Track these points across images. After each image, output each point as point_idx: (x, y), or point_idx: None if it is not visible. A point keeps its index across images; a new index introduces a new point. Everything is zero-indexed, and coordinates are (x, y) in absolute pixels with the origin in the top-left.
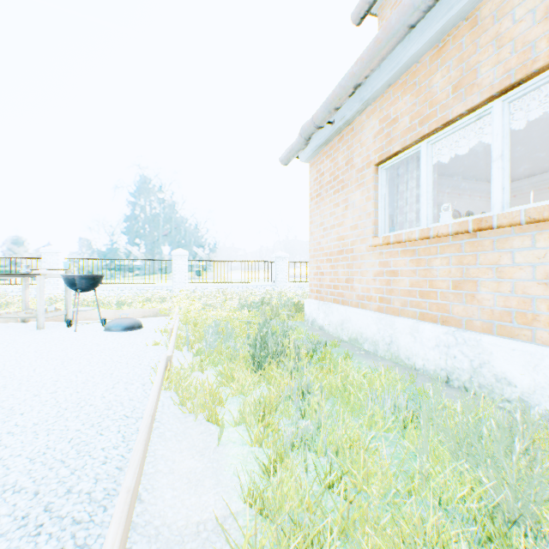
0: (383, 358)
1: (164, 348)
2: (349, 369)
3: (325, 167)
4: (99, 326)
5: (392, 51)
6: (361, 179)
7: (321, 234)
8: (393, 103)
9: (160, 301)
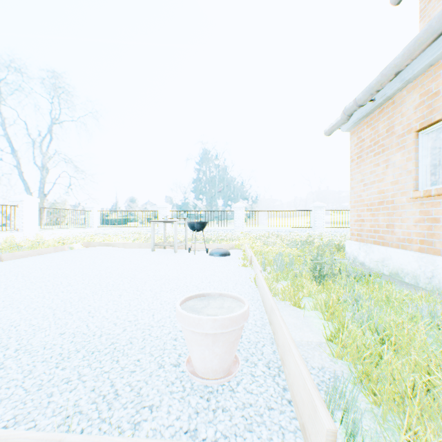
0: (424, 289)
1: (249, 268)
2: (392, 290)
3: (365, 135)
4: (204, 253)
5: (432, 43)
6: (401, 143)
7: (361, 189)
8: (434, 80)
9: (230, 239)
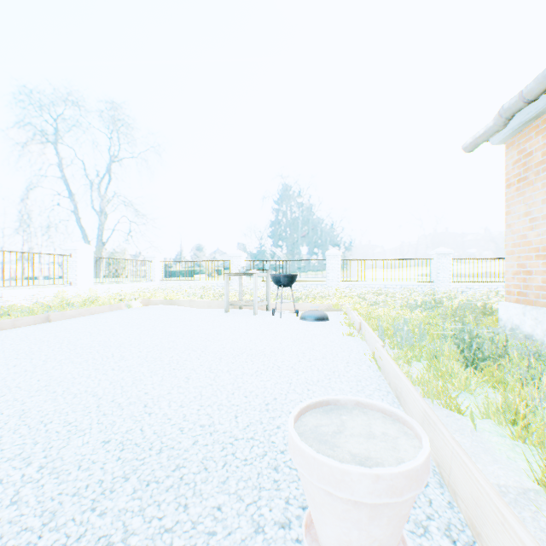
0: None
1: (359, 339)
2: None
3: (533, 146)
4: (293, 315)
5: None
6: None
7: (525, 226)
8: None
9: (323, 297)
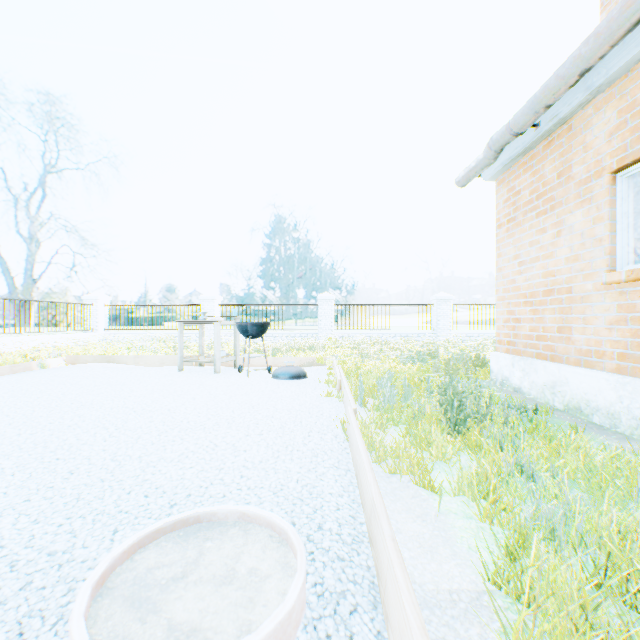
0: (629, 437)
1: (336, 400)
2: (587, 446)
3: (522, 184)
4: (265, 373)
5: None
6: (585, 194)
7: (515, 270)
8: None
9: (310, 349)
